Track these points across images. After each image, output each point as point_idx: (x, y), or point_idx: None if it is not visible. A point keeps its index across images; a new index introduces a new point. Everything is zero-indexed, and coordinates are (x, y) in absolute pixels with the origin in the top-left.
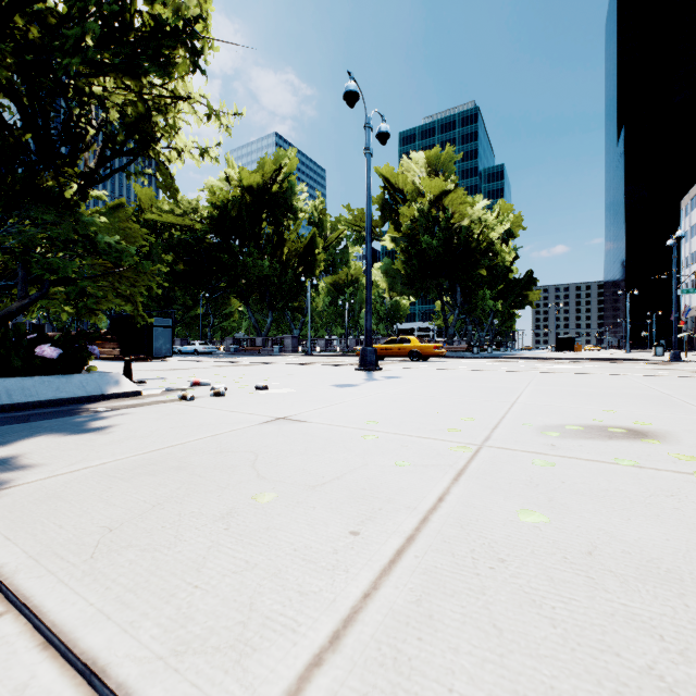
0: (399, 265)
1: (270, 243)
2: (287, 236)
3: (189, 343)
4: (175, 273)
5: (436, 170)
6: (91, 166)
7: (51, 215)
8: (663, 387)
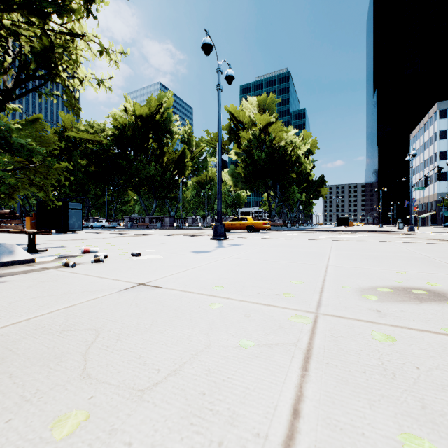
0: (240, 170)
1: (154, 153)
2: (166, 149)
3: (98, 220)
4: (88, 173)
5: (264, 109)
6: (10, 87)
7: None
8: (421, 251)
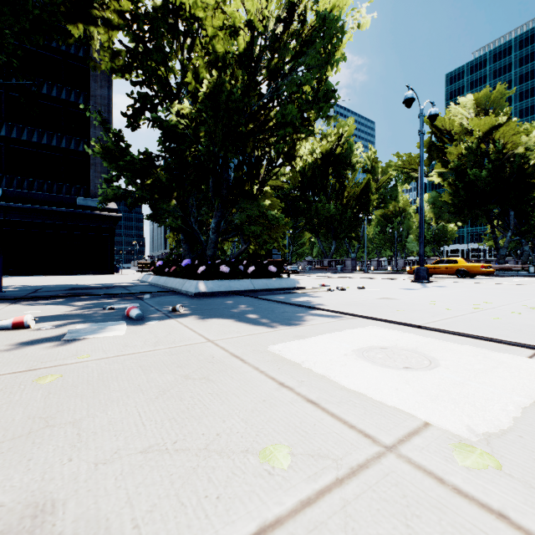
0: (446, 197)
1: (334, 191)
2: (346, 184)
3: None
4: None
5: (485, 108)
6: (261, 175)
7: (248, 204)
8: None
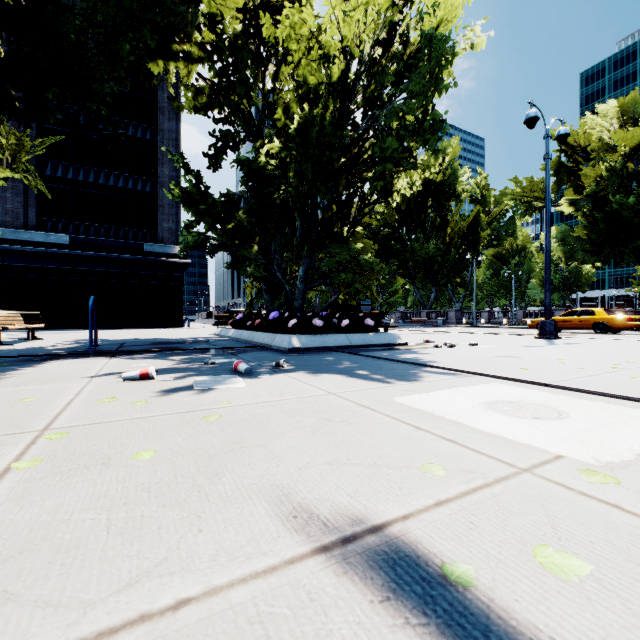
0: (580, 232)
1: (434, 227)
2: (449, 218)
3: None
4: None
5: (634, 117)
6: (352, 215)
7: (338, 248)
8: None
